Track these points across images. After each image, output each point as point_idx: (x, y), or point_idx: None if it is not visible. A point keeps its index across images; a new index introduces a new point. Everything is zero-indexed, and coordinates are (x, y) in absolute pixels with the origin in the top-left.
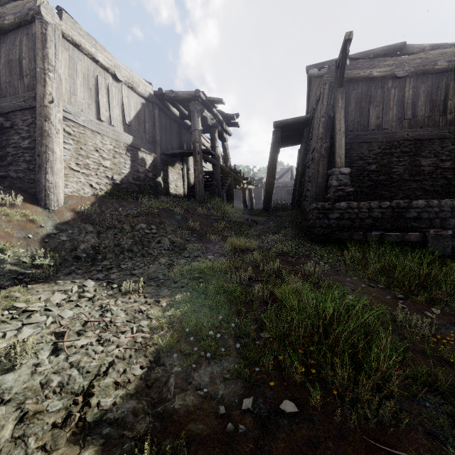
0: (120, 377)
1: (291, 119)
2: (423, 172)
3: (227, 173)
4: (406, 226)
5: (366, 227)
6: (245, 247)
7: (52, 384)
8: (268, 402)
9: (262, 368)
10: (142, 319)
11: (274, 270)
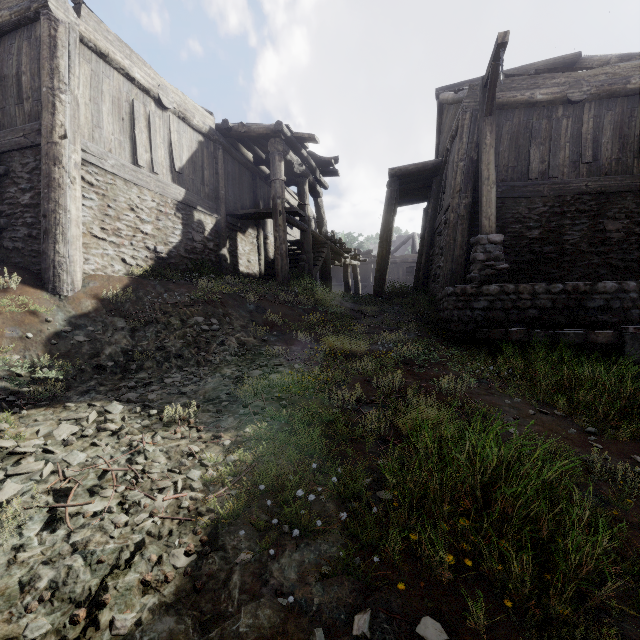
0: (151, 572)
1: (414, 164)
2: (609, 240)
3: (321, 243)
4: (589, 320)
5: (528, 321)
6: (349, 351)
7: (40, 583)
8: (396, 619)
9: (384, 556)
10: (192, 467)
11: (393, 387)
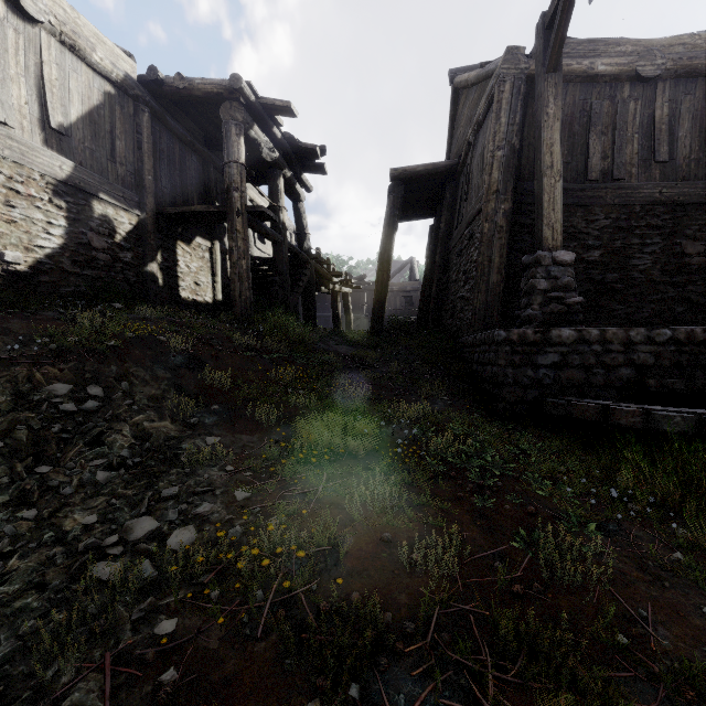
0: None
1: (423, 165)
2: (688, 267)
3: (302, 263)
4: None
5: (620, 385)
6: (345, 447)
7: None
8: None
9: None
10: None
11: (445, 562)
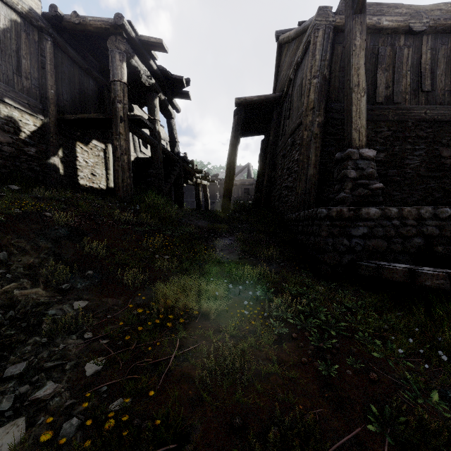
0: None
1: (258, 96)
2: (443, 166)
3: (173, 162)
4: None
5: (413, 251)
6: (198, 309)
7: None
8: None
9: None
10: None
11: None
